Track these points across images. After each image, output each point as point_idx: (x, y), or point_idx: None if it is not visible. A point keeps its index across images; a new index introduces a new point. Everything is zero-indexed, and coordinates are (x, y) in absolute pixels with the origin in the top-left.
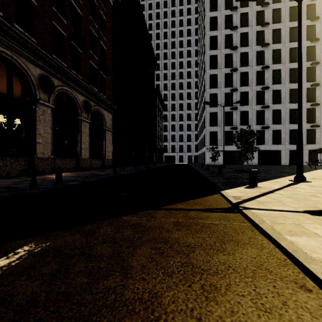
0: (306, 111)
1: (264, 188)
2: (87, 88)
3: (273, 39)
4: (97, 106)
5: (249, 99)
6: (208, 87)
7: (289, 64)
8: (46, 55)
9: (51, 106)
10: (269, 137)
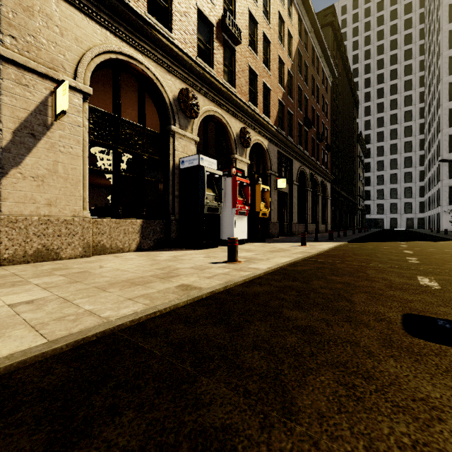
0: None
1: None
2: (322, 170)
3: None
4: (324, 181)
5: None
6: (445, 126)
7: None
8: (312, 160)
9: (311, 190)
10: None
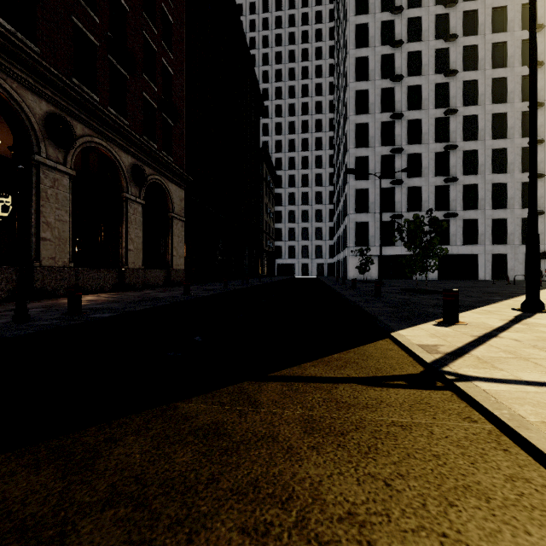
0: (520, 188)
1: (474, 326)
2: (139, 142)
3: (464, 63)
4: (157, 176)
5: (423, 166)
6: (351, 145)
7: (491, 106)
8: (58, 77)
9: (69, 172)
10: (457, 231)
